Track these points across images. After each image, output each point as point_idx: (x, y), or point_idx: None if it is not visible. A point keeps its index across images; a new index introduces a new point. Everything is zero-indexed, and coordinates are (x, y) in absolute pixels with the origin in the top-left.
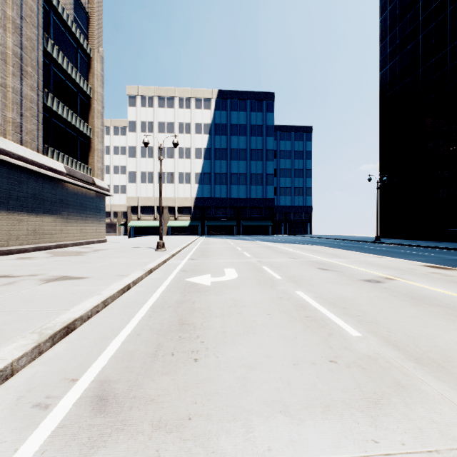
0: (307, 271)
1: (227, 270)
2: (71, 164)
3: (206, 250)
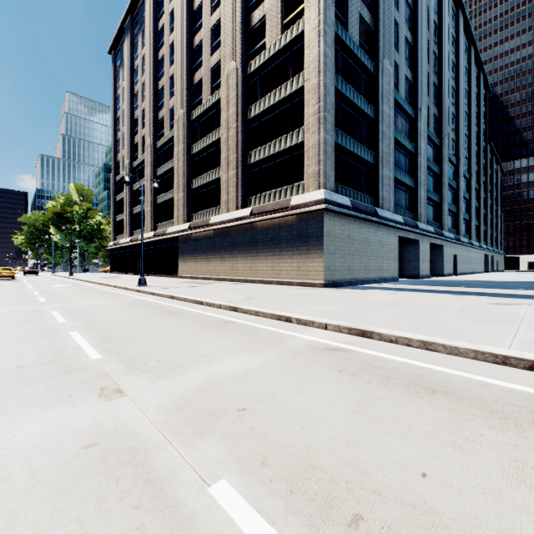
0: (5, 288)
1: (59, 286)
2: (275, 197)
3: (99, 292)
